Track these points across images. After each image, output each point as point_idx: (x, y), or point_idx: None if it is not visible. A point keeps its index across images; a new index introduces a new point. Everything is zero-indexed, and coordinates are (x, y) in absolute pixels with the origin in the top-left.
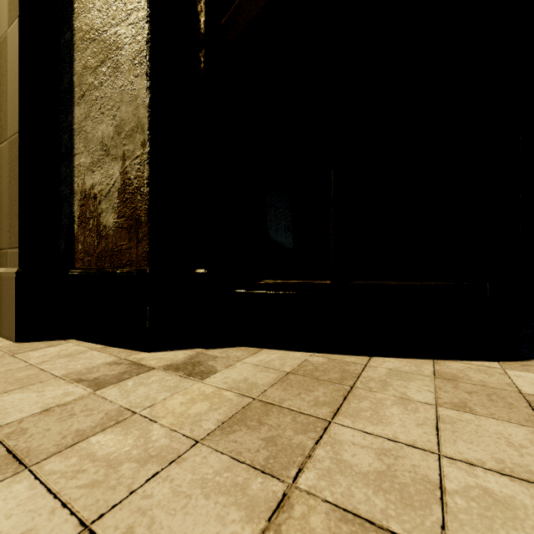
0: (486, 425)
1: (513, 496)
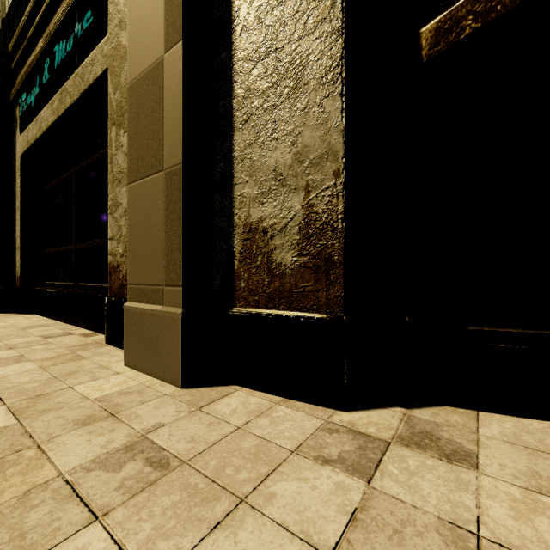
0: None
1: None
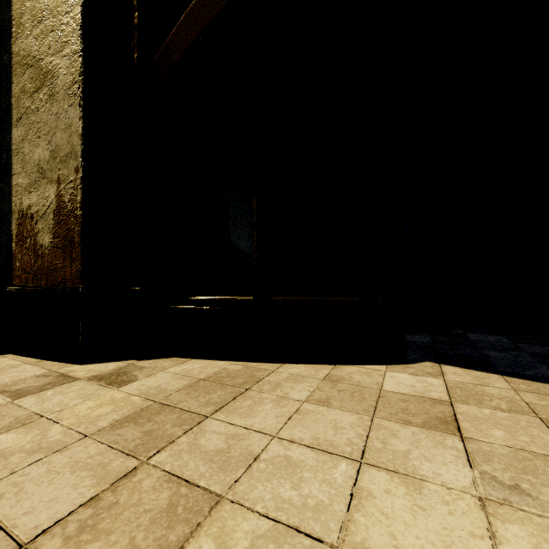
0: (330, 414)
1: (304, 460)
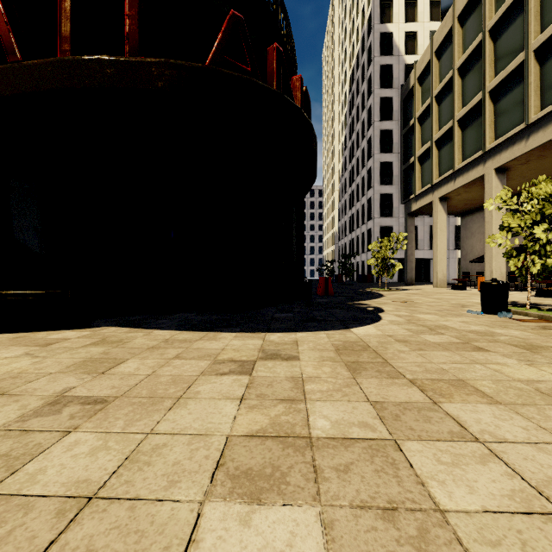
0: None
1: None
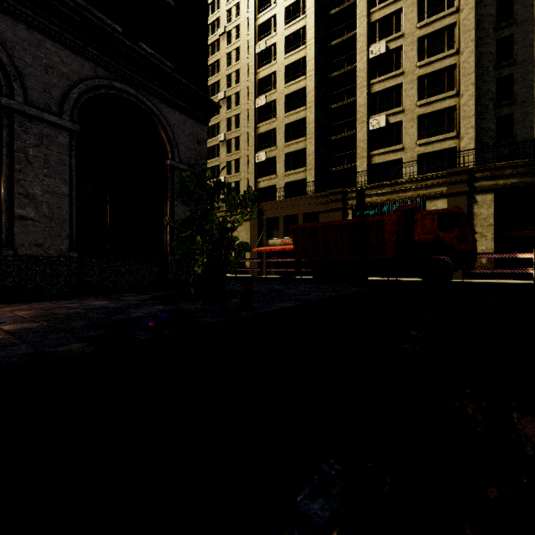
0: None
1: None
